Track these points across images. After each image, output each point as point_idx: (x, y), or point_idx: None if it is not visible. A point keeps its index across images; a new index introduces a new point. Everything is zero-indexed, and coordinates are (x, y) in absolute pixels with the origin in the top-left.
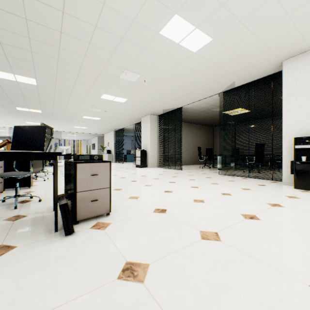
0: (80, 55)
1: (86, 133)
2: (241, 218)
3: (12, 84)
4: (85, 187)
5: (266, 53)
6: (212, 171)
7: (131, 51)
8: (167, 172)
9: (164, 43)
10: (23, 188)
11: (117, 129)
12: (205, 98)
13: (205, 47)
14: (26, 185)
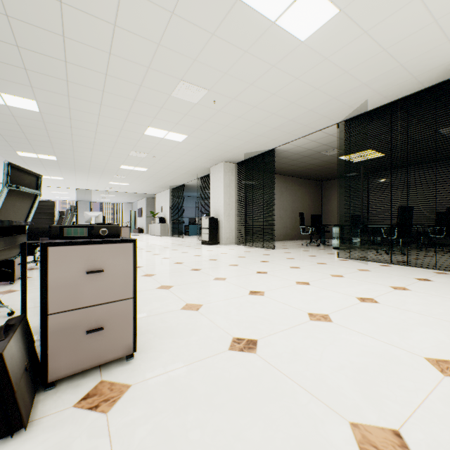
0: (101, 52)
1: (128, 192)
2: (435, 374)
3: (0, 111)
4: (71, 300)
5: (434, 39)
6: (325, 251)
7: (189, 41)
8: (251, 253)
9: (249, 23)
10: (2, 284)
11: (174, 185)
12: (313, 132)
13: (323, 30)
14: (5, 278)
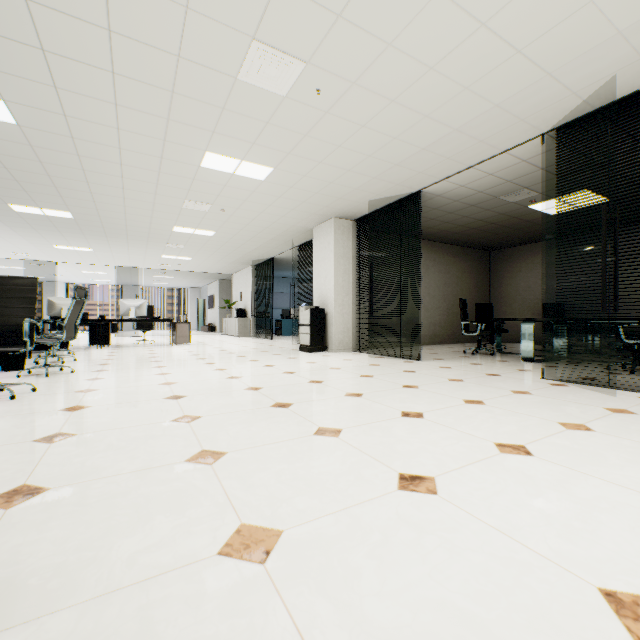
0: None
1: (193, 272)
2: None
3: None
4: None
5: None
6: (510, 365)
7: None
8: (382, 369)
9: None
10: None
11: (259, 260)
12: (493, 155)
13: None
14: None
